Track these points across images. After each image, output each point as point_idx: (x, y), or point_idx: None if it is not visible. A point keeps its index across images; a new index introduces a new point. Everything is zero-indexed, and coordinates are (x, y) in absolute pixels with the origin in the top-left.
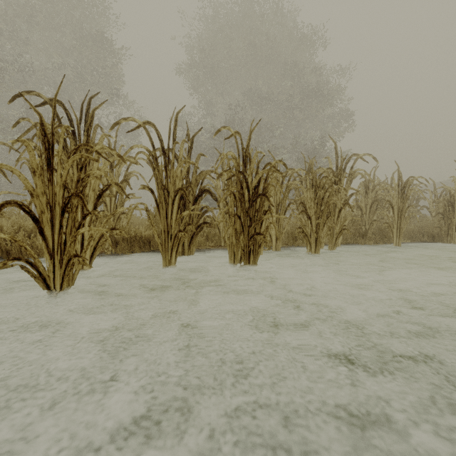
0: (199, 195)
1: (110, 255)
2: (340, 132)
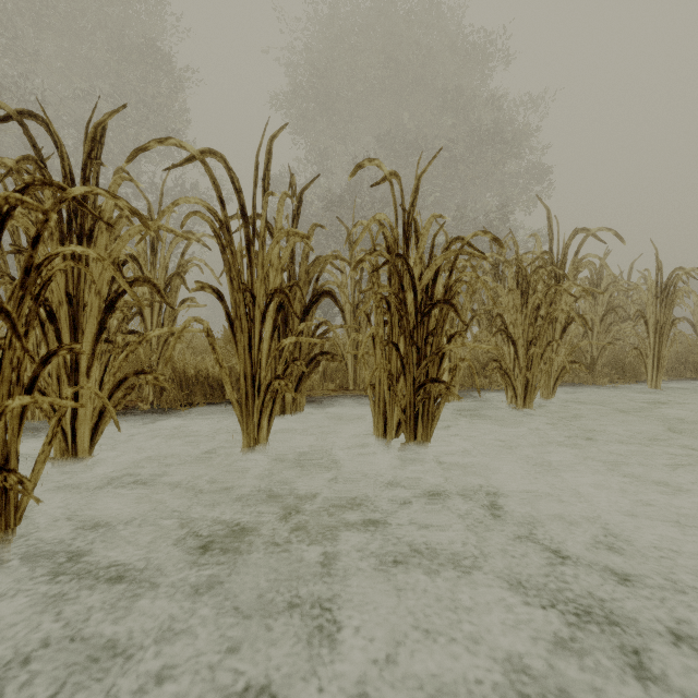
0: (313, 301)
1: (148, 412)
2: (530, 199)
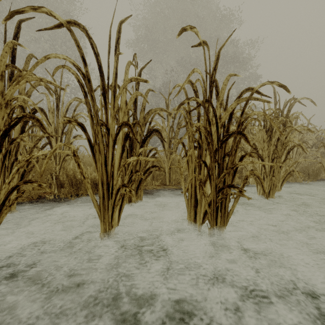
0: (148, 136)
1: (51, 201)
2: None
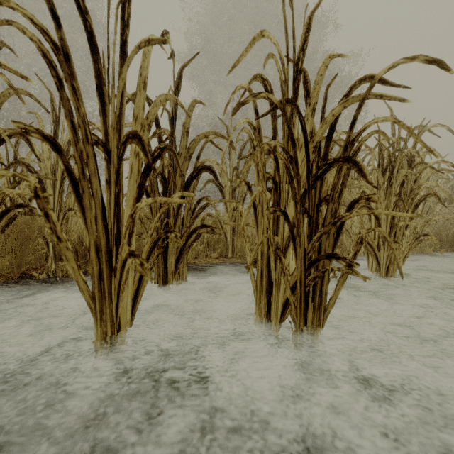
0: (194, 176)
1: (40, 281)
2: None
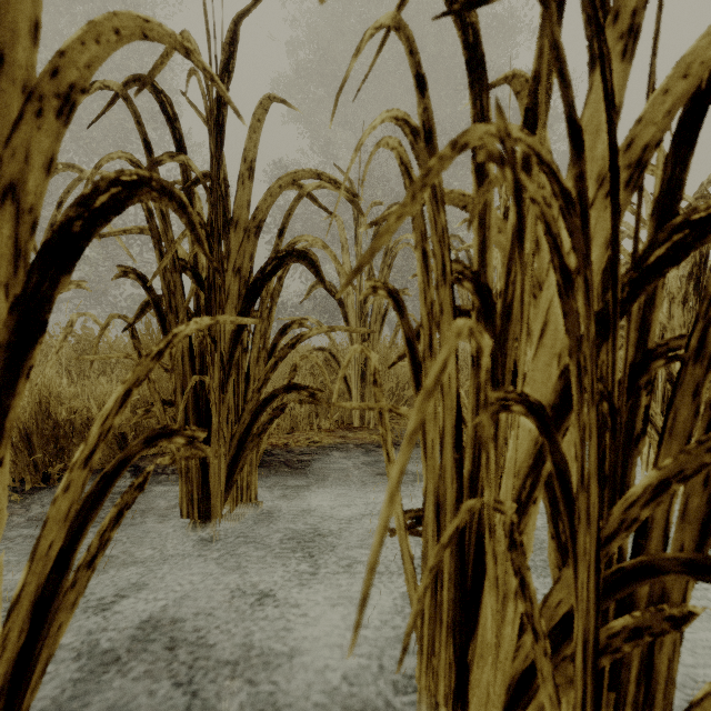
0: (268, 274)
1: None
2: None
